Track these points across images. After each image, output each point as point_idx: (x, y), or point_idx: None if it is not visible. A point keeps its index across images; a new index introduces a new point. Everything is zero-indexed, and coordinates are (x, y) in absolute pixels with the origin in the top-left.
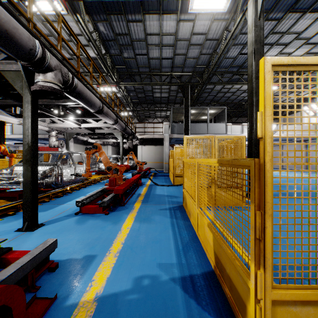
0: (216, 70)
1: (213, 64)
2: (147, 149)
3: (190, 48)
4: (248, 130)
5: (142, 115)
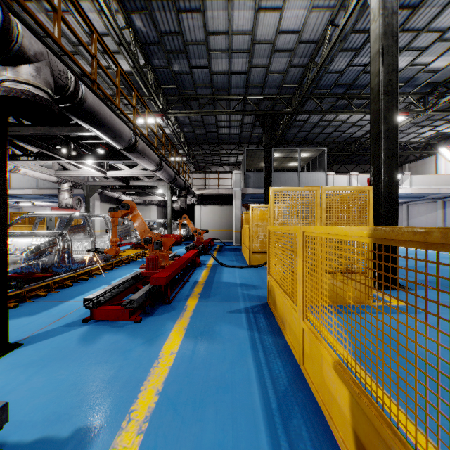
0: (312, 91)
1: (310, 81)
2: (209, 210)
3: (273, 56)
4: (372, 180)
5: (202, 161)
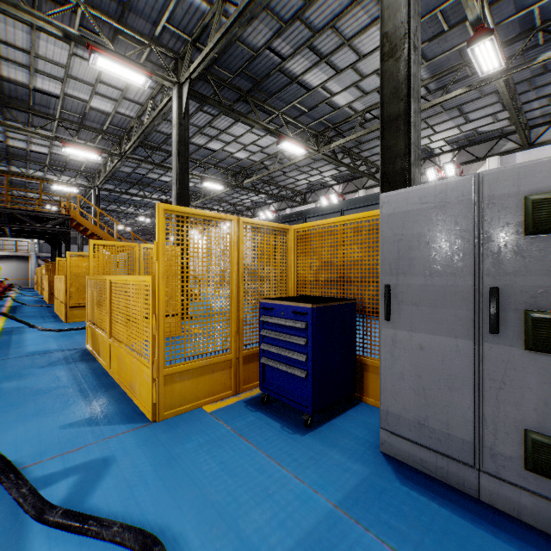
0: None
1: None
2: (6, 265)
3: None
4: None
5: None
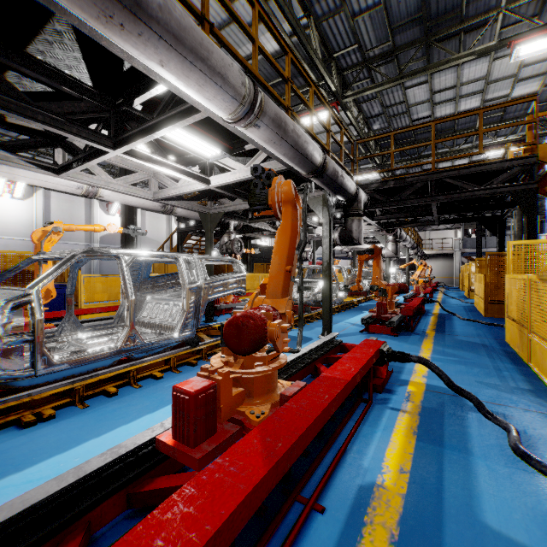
0: None
1: None
2: (432, 263)
3: None
4: None
5: None
